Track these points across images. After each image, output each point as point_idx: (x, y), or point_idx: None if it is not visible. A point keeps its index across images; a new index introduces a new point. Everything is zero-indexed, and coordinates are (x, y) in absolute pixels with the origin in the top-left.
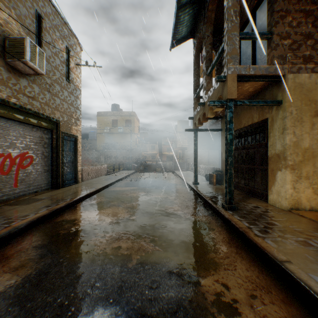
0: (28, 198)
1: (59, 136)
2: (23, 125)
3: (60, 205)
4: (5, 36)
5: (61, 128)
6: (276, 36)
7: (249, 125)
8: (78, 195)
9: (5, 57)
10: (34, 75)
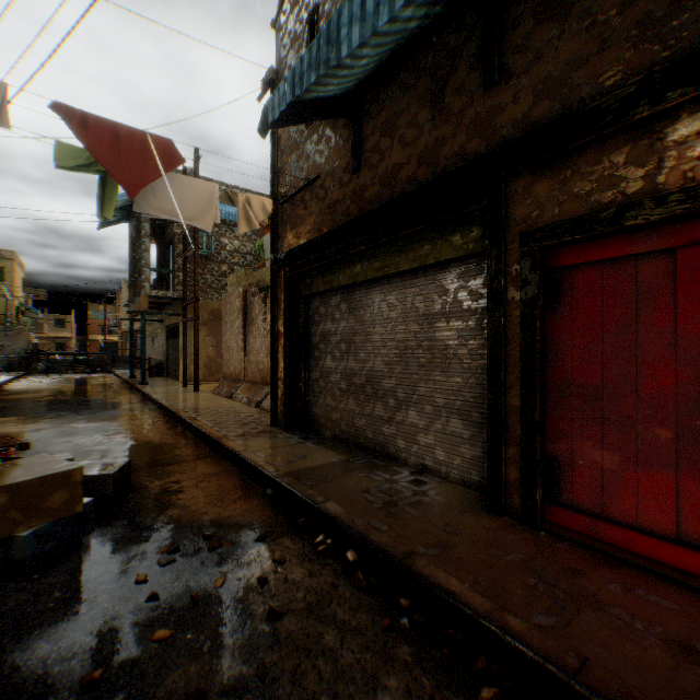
0: None
1: None
2: None
3: None
4: None
5: None
6: (177, 274)
7: (175, 323)
8: None
9: None
10: None
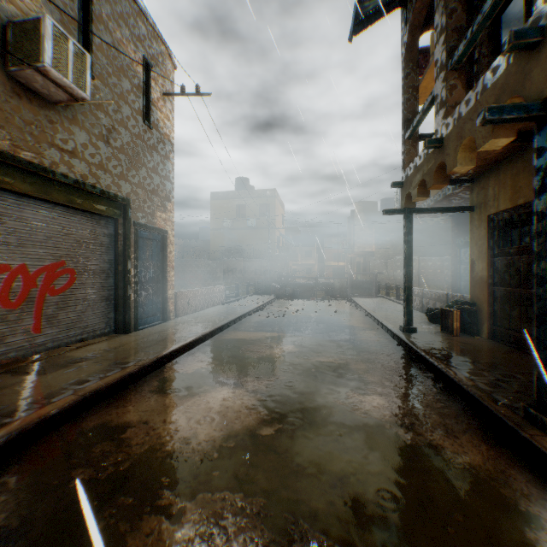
0: (59, 355)
1: (128, 231)
2: (54, 209)
3: (108, 381)
4: (6, 19)
5: (132, 216)
6: None
7: None
8: (155, 352)
9: (7, 64)
10: (68, 103)
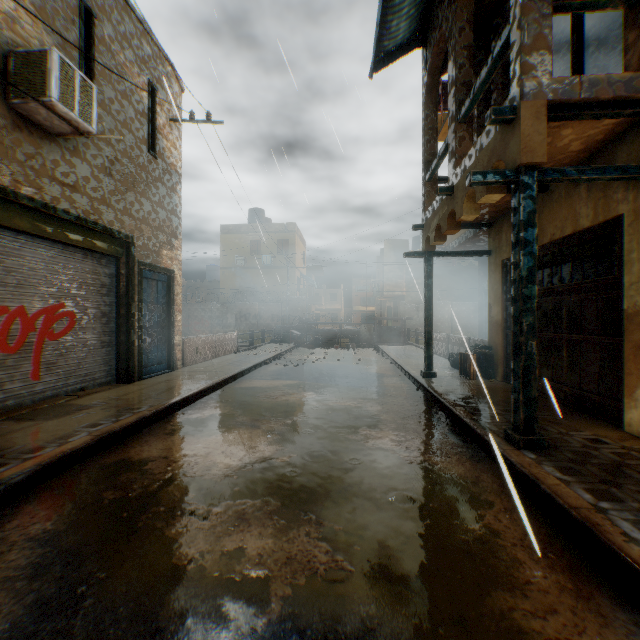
0: (60, 404)
1: (132, 271)
2: (53, 247)
3: (122, 424)
4: (7, 48)
5: (137, 255)
6: None
7: (564, 237)
8: (167, 398)
9: (8, 95)
10: (72, 136)
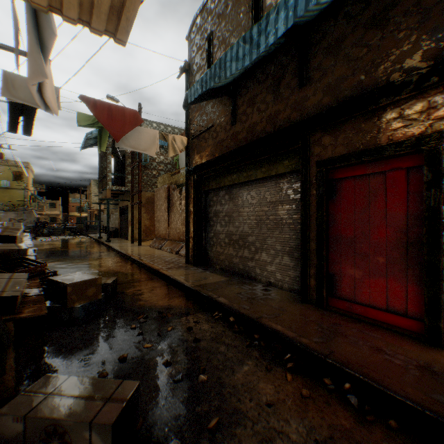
0: None
1: None
2: None
3: None
4: None
5: None
6: (127, 176)
7: (125, 206)
8: None
9: None
10: None
